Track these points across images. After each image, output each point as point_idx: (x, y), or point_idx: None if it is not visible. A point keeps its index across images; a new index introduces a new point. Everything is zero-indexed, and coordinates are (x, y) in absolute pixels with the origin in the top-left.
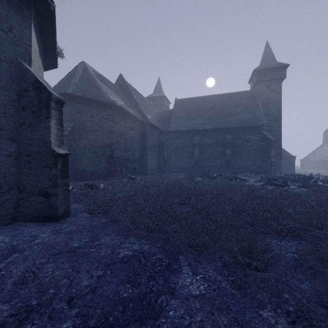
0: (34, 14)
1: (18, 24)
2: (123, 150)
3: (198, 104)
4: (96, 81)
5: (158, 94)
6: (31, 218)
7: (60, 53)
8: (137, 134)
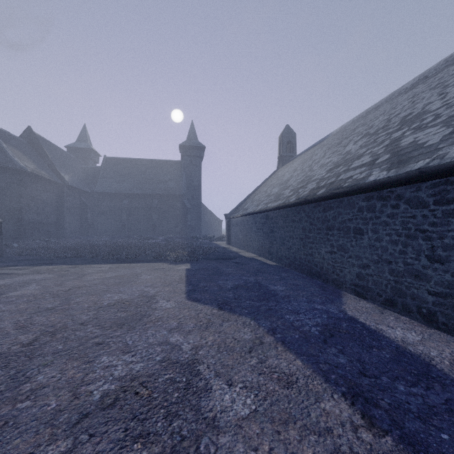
0: None
1: None
2: (35, 213)
3: (129, 167)
4: (1, 143)
5: (83, 145)
6: None
7: None
8: (52, 196)
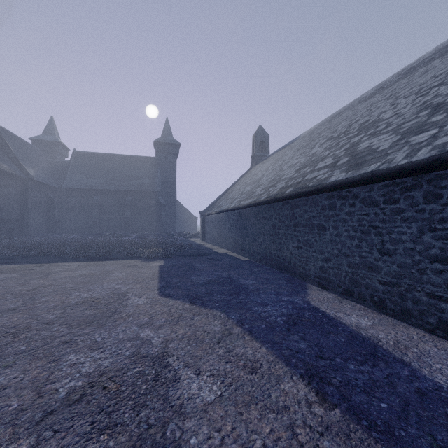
0: None
1: None
2: None
3: (101, 162)
4: None
5: (50, 138)
6: None
7: None
8: (15, 191)
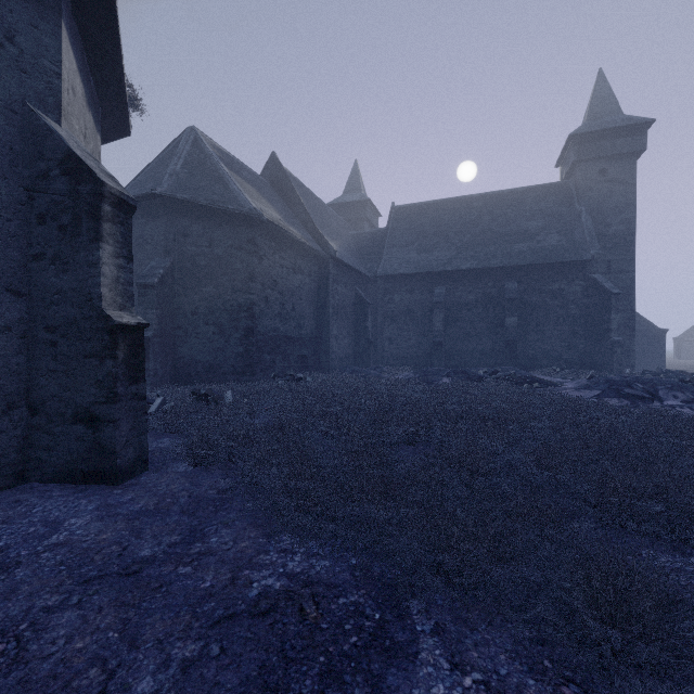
0: (71, 5)
1: (28, 24)
2: (277, 317)
3: (442, 216)
4: (220, 167)
5: (354, 197)
6: (58, 475)
7: (136, 100)
8: (309, 281)
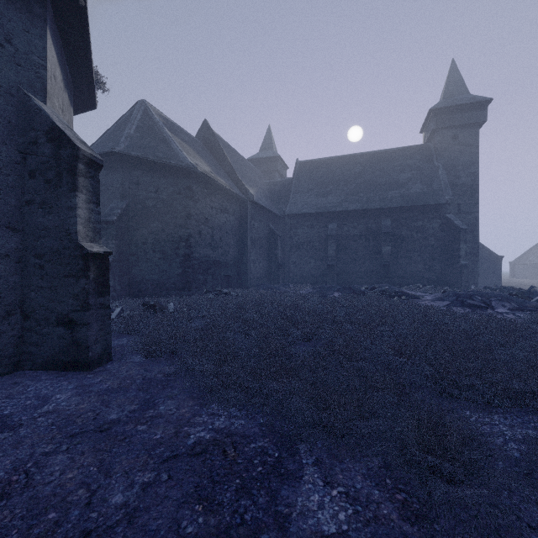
0: (53, 14)
1: (22, 30)
2: (208, 246)
3: (335, 169)
4: (164, 131)
5: (268, 153)
6: (44, 364)
7: (101, 82)
8: (232, 219)
